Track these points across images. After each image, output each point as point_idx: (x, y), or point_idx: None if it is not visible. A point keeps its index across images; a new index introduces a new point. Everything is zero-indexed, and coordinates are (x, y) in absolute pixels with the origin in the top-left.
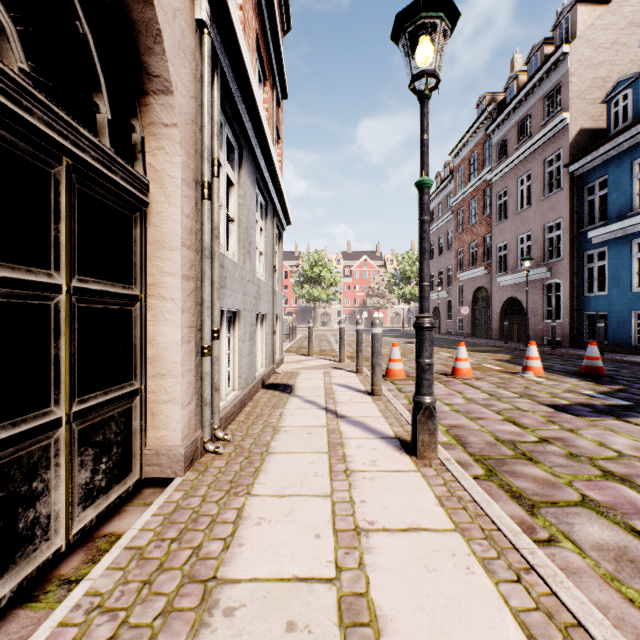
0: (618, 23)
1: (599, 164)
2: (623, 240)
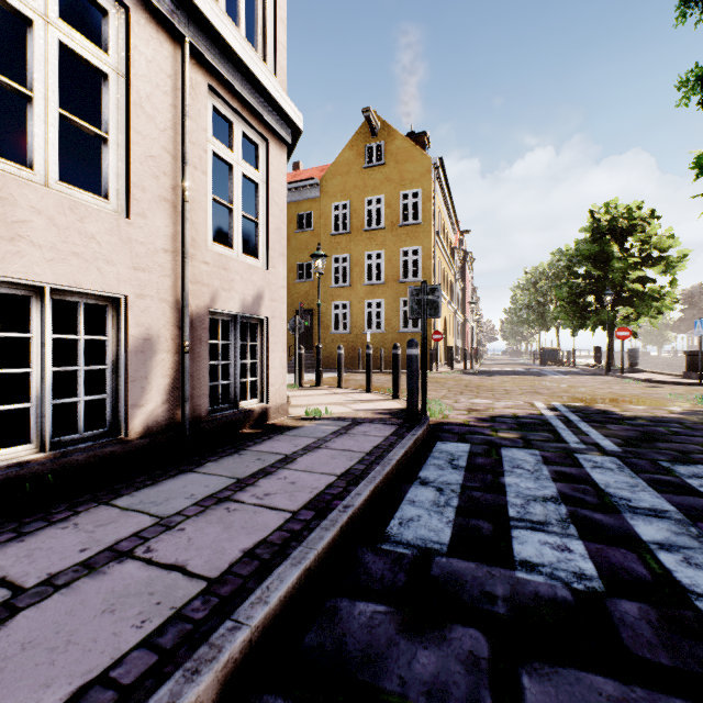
0: None
1: None
2: None
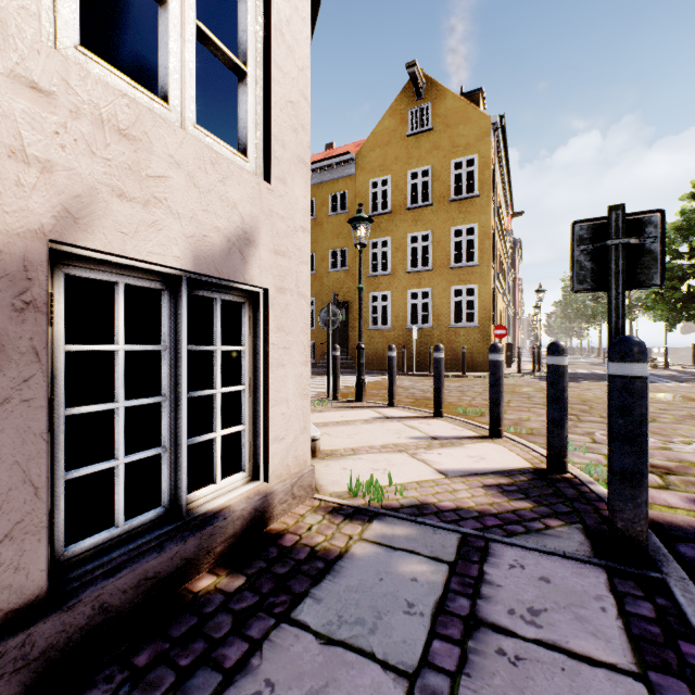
0: None
1: None
2: None
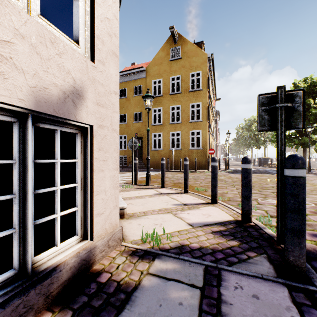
0: None
1: None
2: None
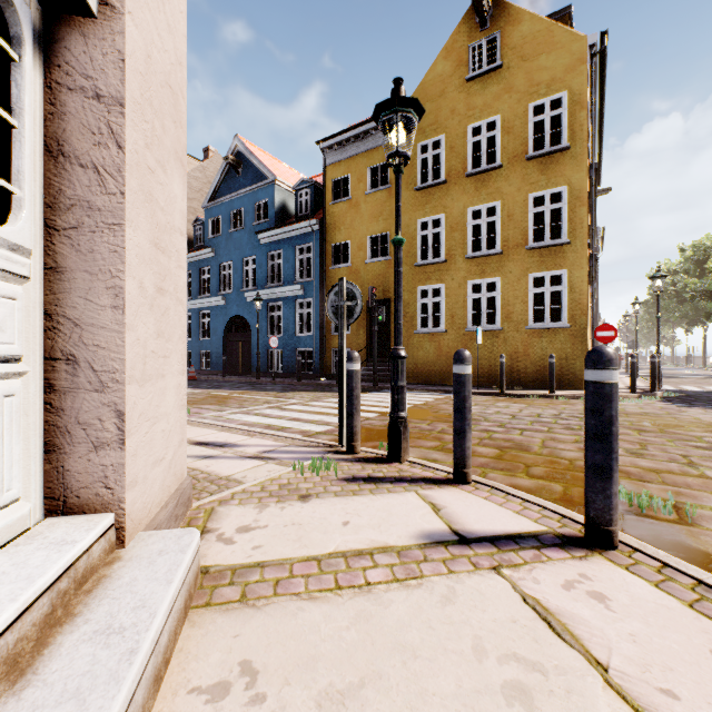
0: (203, 179)
1: (189, 263)
2: (198, 310)
